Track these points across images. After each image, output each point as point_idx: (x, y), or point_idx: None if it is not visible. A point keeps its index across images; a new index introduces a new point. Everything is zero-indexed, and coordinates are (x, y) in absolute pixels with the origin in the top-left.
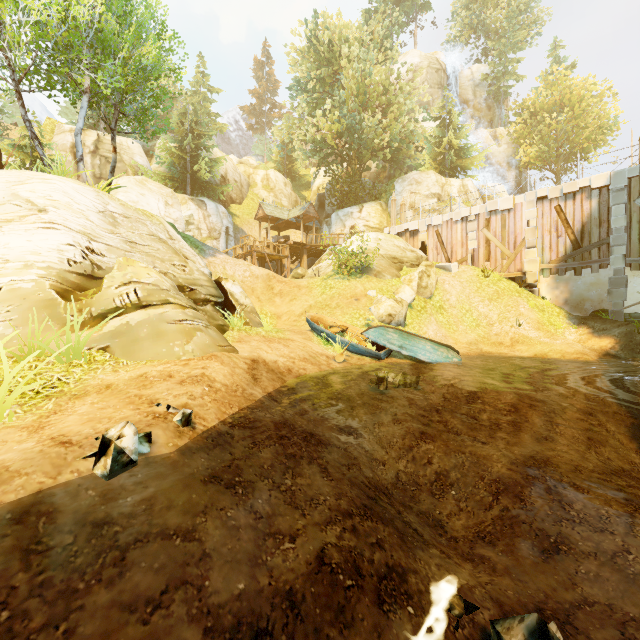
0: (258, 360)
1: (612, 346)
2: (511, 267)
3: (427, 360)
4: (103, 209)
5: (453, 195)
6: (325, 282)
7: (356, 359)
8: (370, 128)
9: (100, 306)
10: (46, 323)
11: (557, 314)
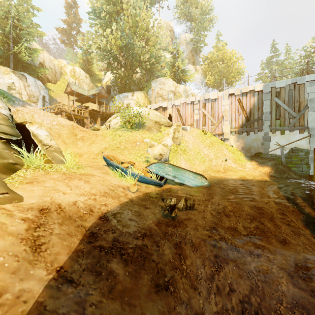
0: (49, 208)
1: (270, 171)
2: (216, 129)
3: (190, 185)
4: None
5: (181, 93)
6: (115, 132)
7: (144, 187)
8: (138, 48)
9: None
10: None
11: (240, 154)
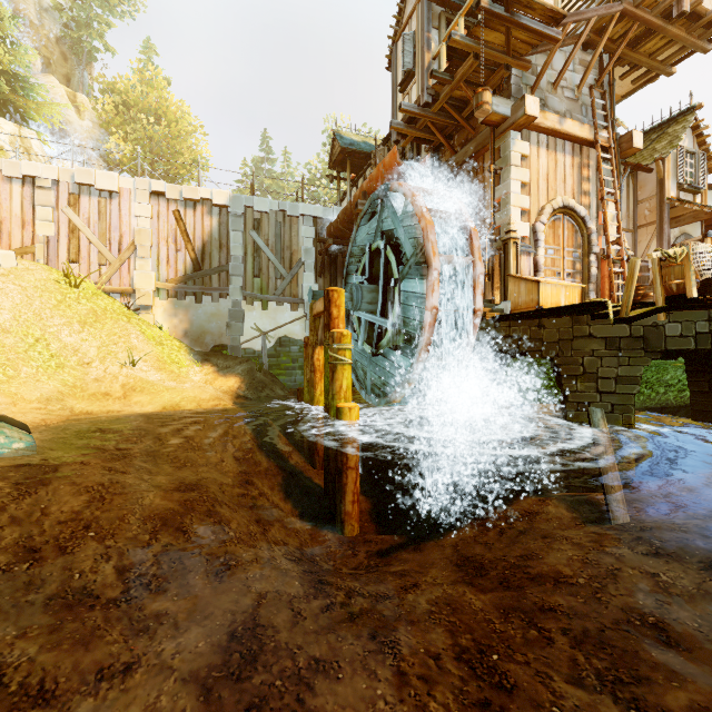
0: None
1: (239, 386)
2: (115, 278)
3: None
4: None
5: (1, 143)
6: None
7: None
8: None
9: None
10: None
11: (178, 349)
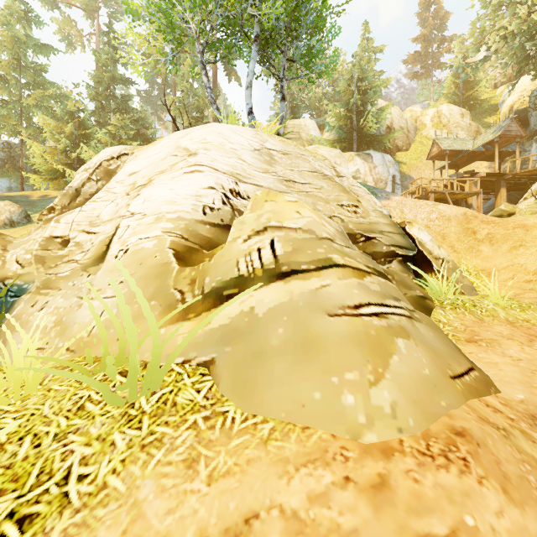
0: None
1: None
2: None
3: None
4: (259, 147)
5: None
6: None
7: None
8: None
9: (216, 274)
10: (149, 302)
11: None
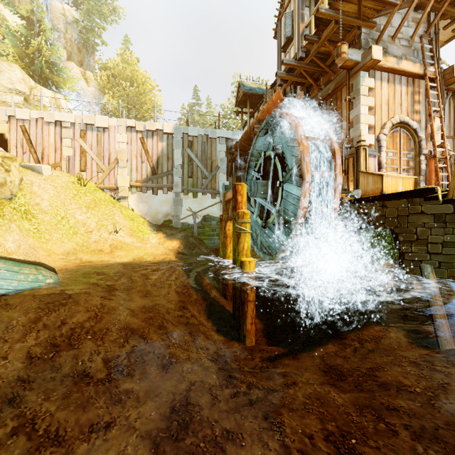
0: None
1: (179, 246)
2: (106, 180)
3: None
4: None
5: (44, 103)
6: None
7: None
8: None
9: None
10: None
11: (143, 223)
